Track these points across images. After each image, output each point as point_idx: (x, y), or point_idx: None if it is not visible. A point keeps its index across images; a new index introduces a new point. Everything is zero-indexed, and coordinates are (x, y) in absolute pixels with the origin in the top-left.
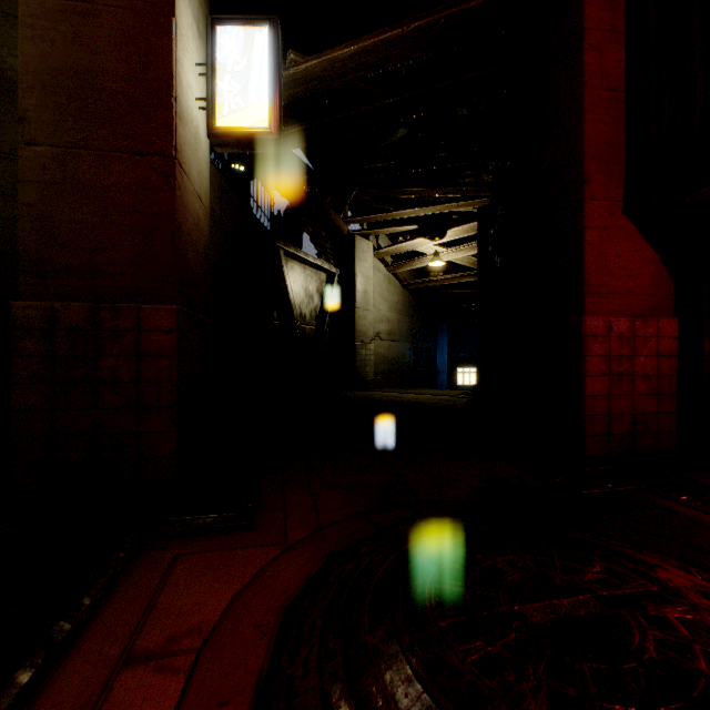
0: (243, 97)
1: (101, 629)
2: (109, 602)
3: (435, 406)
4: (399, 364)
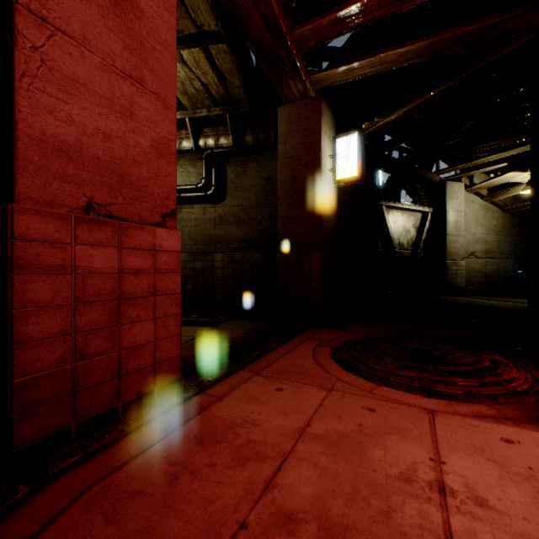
0: (346, 165)
1: (303, 335)
2: (304, 333)
3: (501, 308)
4: (499, 277)
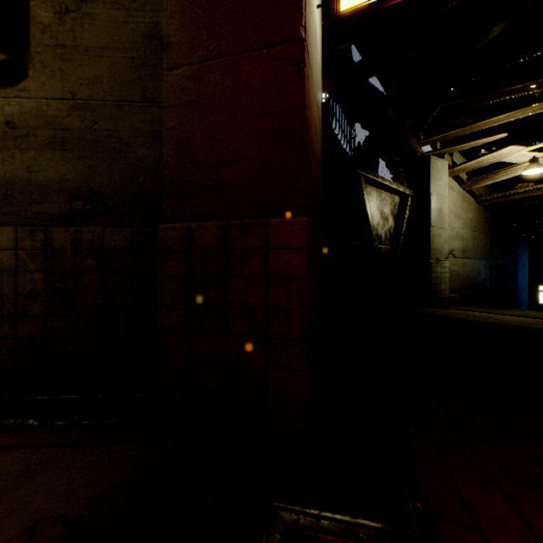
0: None
1: None
2: None
3: None
4: (474, 281)
